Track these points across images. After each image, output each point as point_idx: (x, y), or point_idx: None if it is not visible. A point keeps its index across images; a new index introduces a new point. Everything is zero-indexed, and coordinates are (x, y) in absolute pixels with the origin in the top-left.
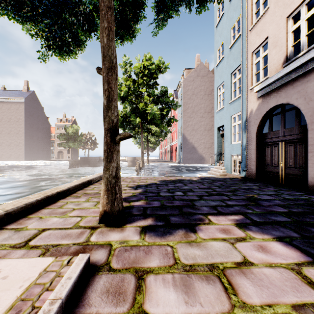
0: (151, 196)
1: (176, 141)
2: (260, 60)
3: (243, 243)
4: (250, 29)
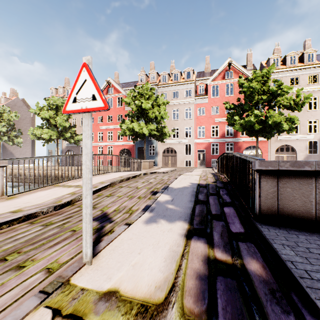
0: None
1: None
2: None
3: None
4: None
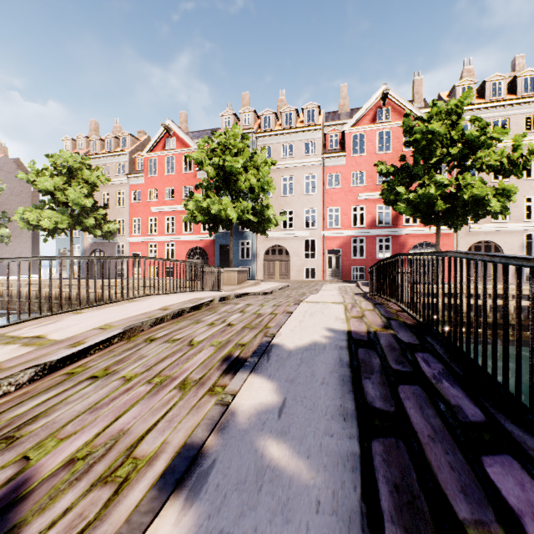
0: None
1: None
2: None
3: None
4: None
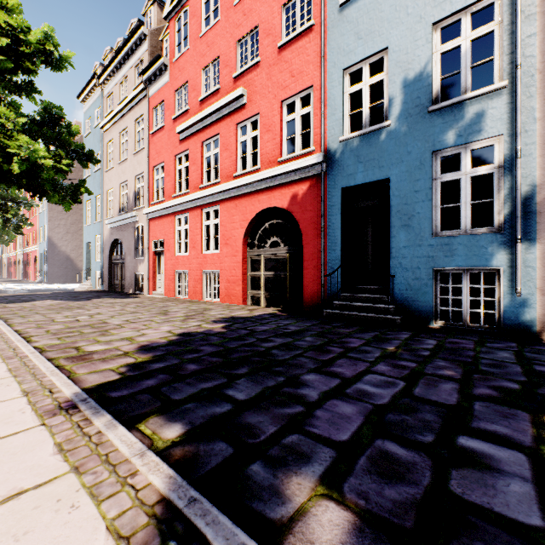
0: (1, 300)
1: (37, 247)
2: (112, 200)
3: (48, 302)
4: (106, 172)
